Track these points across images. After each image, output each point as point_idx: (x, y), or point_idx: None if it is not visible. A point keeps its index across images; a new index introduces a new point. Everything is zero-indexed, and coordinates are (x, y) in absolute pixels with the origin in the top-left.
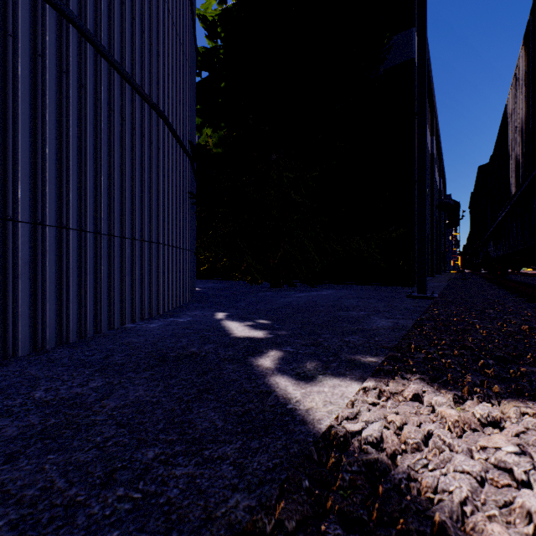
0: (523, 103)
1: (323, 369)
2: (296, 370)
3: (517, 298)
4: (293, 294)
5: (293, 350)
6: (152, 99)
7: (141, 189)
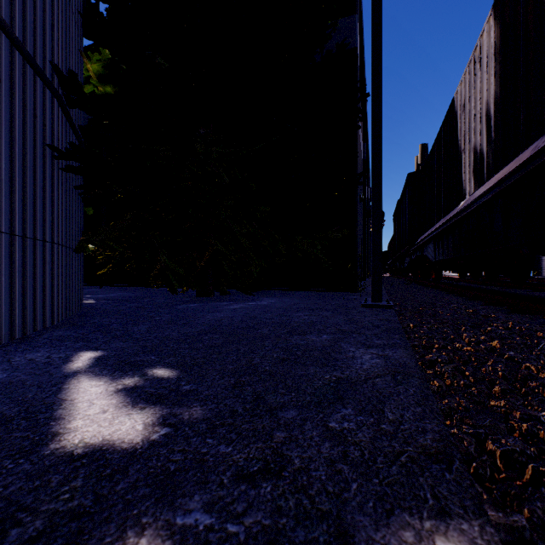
0: (493, 81)
1: None
2: None
3: (488, 307)
4: (225, 306)
5: (209, 523)
6: None
7: None
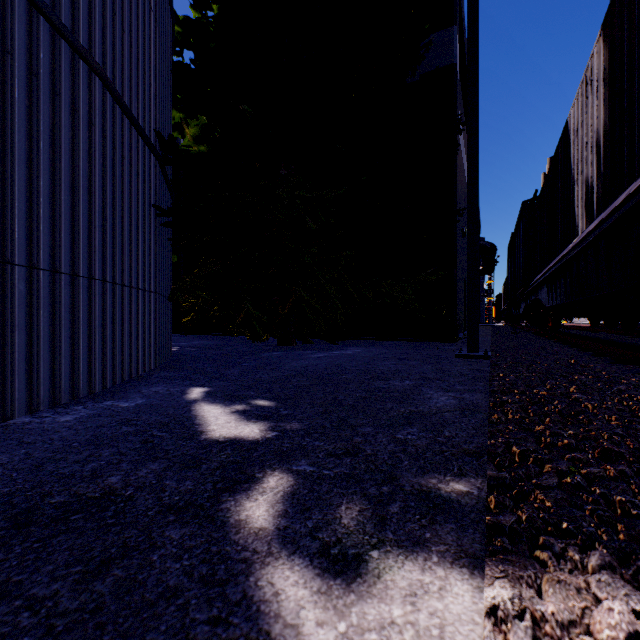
0: (602, 108)
1: (377, 527)
2: (321, 535)
3: (595, 357)
4: (309, 354)
5: (312, 469)
6: (76, 37)
7: (53, 184)
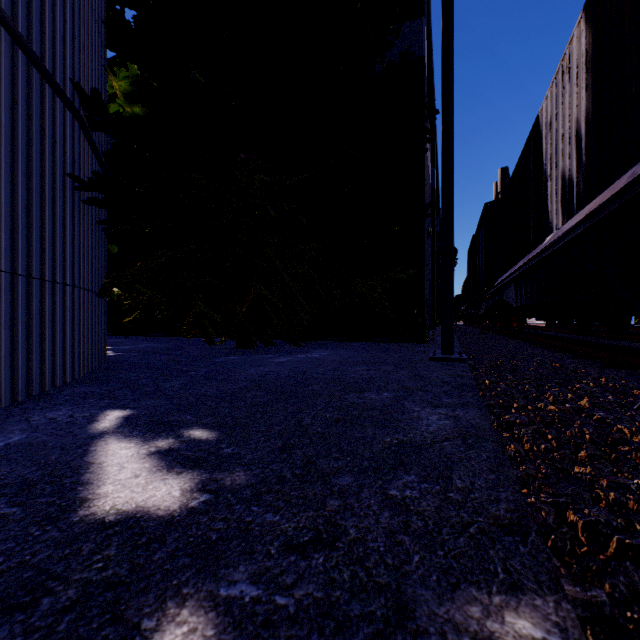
0: (584, 95)
1: None
2: None
3: (578, 360)
4: (270, 359)
5: (255, 595)
6: None
7: None
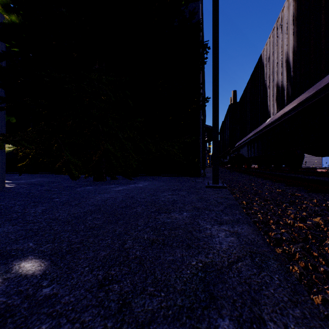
0: (292, 38)
1: None
2: None
3: (290, 187)
4: (112, 188)
5: None
6: None
7: None
